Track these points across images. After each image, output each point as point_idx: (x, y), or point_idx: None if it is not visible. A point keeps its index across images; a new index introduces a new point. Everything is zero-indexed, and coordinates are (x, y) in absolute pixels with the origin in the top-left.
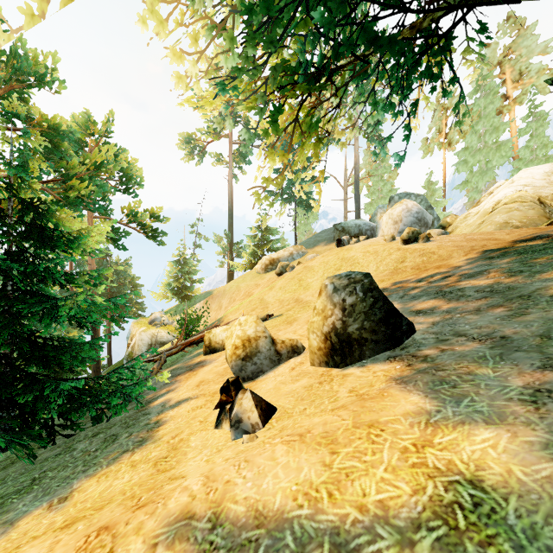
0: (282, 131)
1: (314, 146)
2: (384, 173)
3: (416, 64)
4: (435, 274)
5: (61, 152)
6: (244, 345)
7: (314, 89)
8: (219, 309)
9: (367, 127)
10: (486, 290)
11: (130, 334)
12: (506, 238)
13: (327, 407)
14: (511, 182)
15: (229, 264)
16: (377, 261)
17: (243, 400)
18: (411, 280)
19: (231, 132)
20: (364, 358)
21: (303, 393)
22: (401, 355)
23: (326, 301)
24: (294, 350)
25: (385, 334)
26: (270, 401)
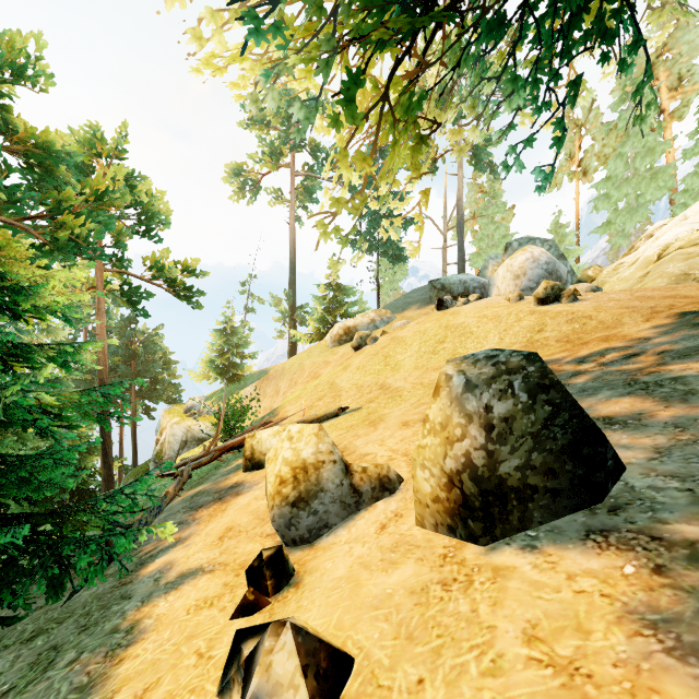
0: (361, 118)
1: (411, 149)
2: (497, 212)
3: (581, 6)
4: (605, 350)
5: (55, 179)
6: (297, 477)
7: (419, 24)
8: (275, 395)
9: (474, 151)
10: None
11: (160, 427)
12: None
13: (482, 698)
14: (684, 219)
15: (290, 334)
16: (499, 330)
17: (274, 655)
18: (565, 359)
19: (293, 161)
20: (529, 525)
21: (410, 613)
22: (618, 530)
23: (449, 409)
24: (383, 485)
25: (573, 478)
26: (340, 622)
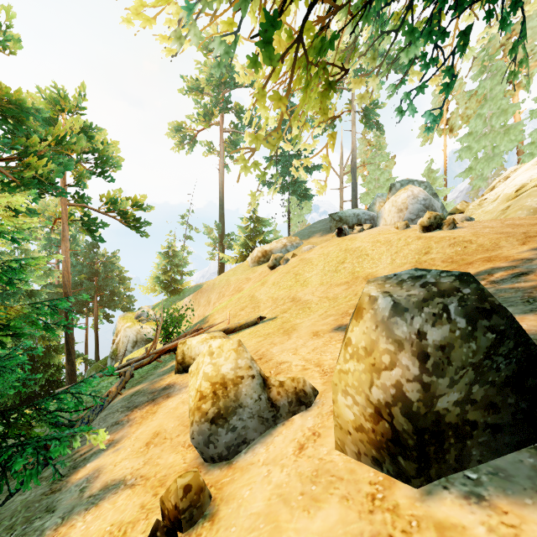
0: (278, 59)
1: (321, 93)
2: (383, 160)
3: None
4: (491, 269)
5: (26, 129)
6: (216, 392)
7: None
8: (207, 305)
9: (365, 112)
10: None
11: (116, 330)
12: None
13: None
14: (536, 163)
15: (220, 257)
16: (391, 252)
17: None
18: None
19: (222, 120)
20: (467, 464)
21: None
22: None
23: (374, 333)
24: (299, 399)
25: (516, 412)
26: None
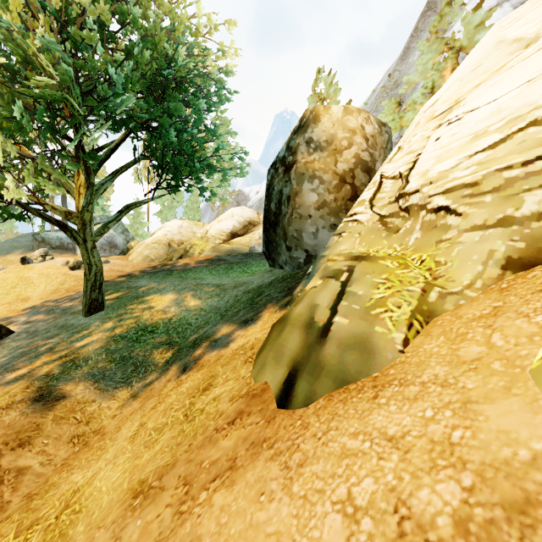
0: None
1: None
2: None
3: None
4: (66, 296)
5: None
6: None
7: None
8: None
9: None
10: (64, 309)
11: None
12: (128, 270)
13: None
14: (164, 227)
15: None
16: (47, 282)
17: None
18: (53, 300)
19: None
20: None
21: None
22: None
23: None
24: None
25: None
26: None
